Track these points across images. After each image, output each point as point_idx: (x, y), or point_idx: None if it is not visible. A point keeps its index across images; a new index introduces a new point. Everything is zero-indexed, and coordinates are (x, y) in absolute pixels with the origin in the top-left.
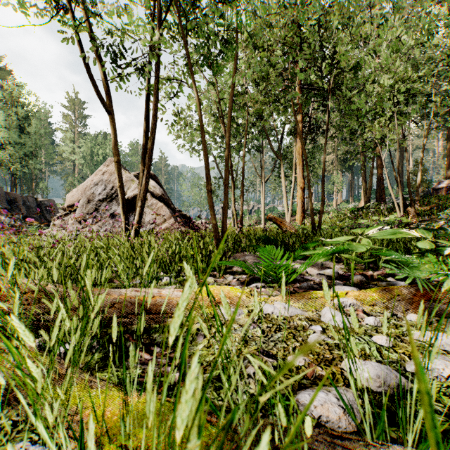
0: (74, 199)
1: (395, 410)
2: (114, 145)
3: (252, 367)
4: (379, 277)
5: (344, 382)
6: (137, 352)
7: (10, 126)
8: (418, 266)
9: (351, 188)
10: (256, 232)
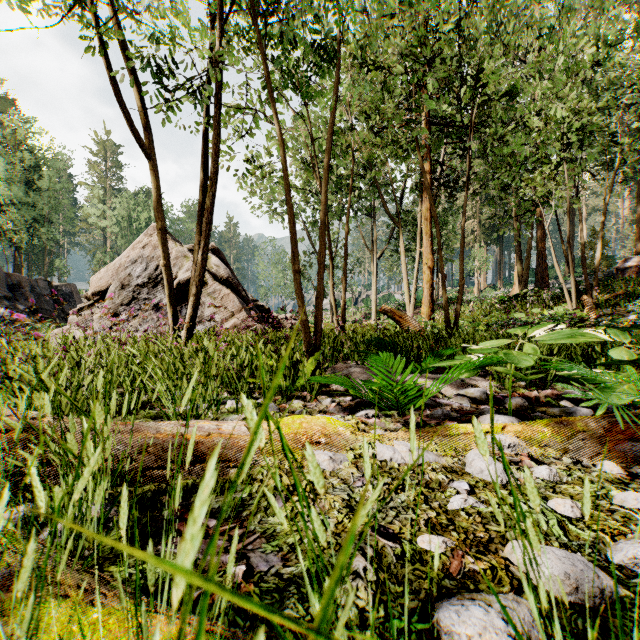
0: (101, 283)
1: (601, 638)
2: (157, 204)
3: (361, 557)
4: (548, 400)
5: (511, 585)
6: (169, 544)
7: (12, 180)
8: (613, 387)
9: (499, 267)
10: (364, 331)
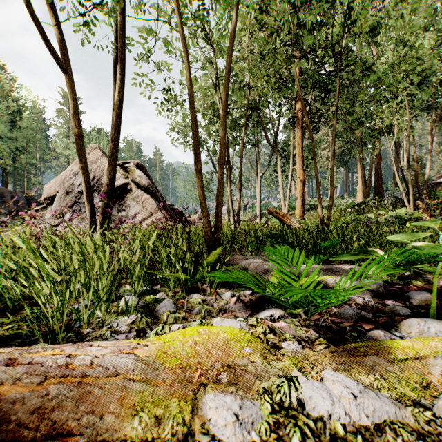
0: (51, 191)
1: None
2: (76, 114)
3: None
4: None
5: None
6: None
7: (1, 120)
8: None
9: (346, 183)
10: (255, 227)
